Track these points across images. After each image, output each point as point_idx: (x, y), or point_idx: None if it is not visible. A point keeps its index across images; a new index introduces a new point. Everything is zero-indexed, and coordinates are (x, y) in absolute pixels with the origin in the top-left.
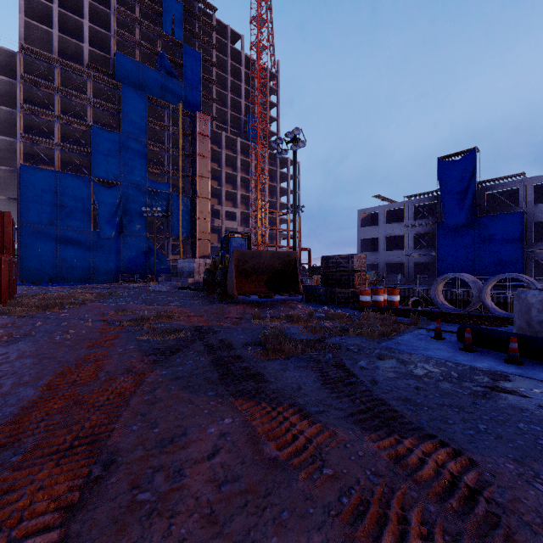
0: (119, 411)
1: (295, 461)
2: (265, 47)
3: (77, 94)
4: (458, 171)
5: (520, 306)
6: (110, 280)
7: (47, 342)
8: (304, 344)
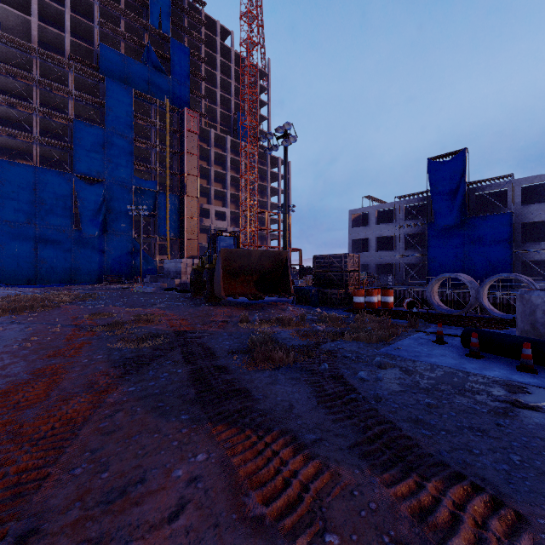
0: (62, 446)
1: (287, 523)
2: (256, 44)
3: (57, 86)
4: (448, 172)
5: (524, 308)
6: (93, 281)
7: (1, 351)
8: (296, 351)
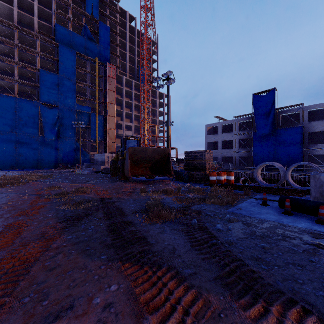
0: (18, 280)
1: None
2: (150, 25)
3: (29, 49)
4: (265, 102)
5: (315, 183)
6: (51, 167)
7: None
8: (175, 211)
